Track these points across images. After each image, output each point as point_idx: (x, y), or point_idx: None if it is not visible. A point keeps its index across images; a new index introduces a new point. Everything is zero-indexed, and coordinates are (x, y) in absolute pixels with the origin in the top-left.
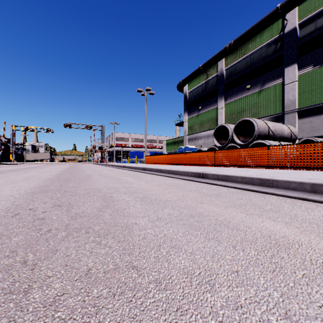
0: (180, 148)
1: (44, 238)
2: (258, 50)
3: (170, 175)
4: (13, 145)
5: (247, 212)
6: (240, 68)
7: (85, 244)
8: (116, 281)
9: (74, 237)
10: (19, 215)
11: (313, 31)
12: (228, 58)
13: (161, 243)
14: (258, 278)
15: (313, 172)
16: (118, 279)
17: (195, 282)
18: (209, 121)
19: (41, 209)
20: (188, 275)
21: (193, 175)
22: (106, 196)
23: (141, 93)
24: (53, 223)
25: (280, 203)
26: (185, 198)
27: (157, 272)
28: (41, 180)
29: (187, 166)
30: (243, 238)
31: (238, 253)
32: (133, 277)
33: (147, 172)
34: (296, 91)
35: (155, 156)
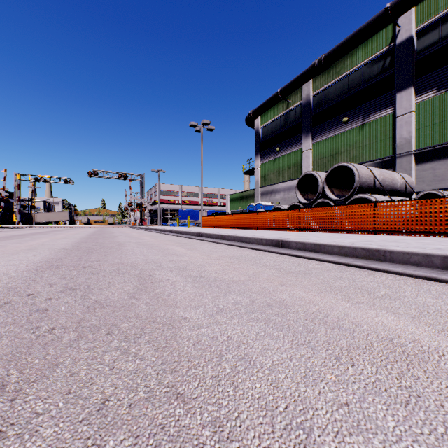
0: (250, 205)
1: (41, 343)
2: (359, 68)
3: (236, 244)
4: (17, 201)
5: (352, 300)
6: (334, 93)
7: (104, 353)
8: (147, 423)
9: (89, 341)
10: (11, 305)
11: (436, 41)
12: (317, 80)
13: (223, 352)
14: (384, 417)
15: (440, 239)
16: (151, 419)
17: (279, 425)
18: (291, 168)
19: (45, 295)
20: (267, 411)
21: (269, 243)
22: (143, 274)
23: (195, 129)
24: (59, 317)
25: (398, 285)
26: (258, 277)
27: (216, 405)
28: (52, 251)
29: (260, 230)
30: (350, 343)
31: (345, 369)
32: (176, 415)
33: (203, 239)
34: (412, 125)
35: (215, 217)
